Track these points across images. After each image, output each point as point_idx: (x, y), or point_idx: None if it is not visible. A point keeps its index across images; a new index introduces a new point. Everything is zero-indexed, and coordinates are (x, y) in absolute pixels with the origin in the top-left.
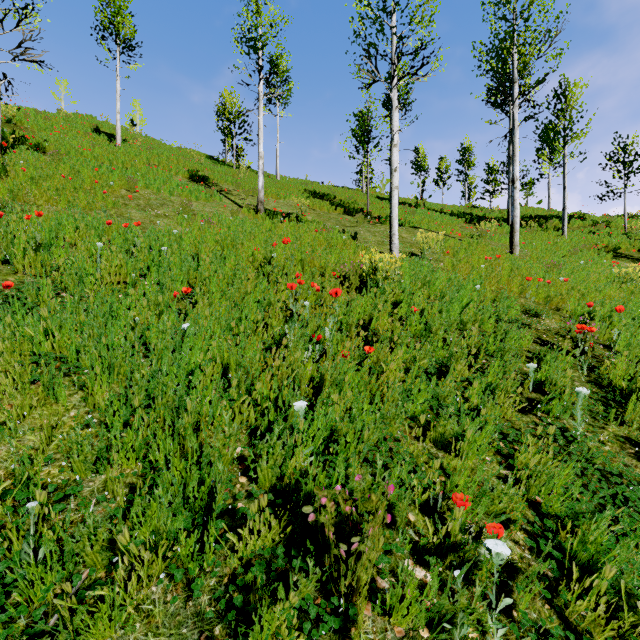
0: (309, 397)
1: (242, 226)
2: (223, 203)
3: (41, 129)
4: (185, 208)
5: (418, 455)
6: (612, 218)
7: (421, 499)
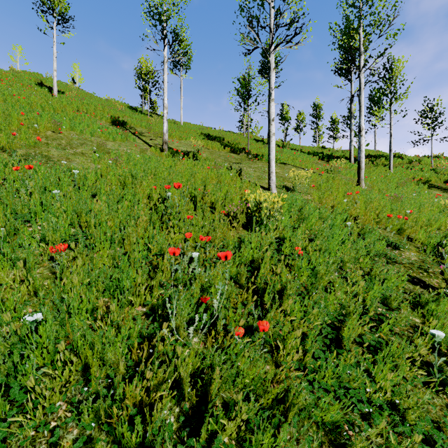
0: (192, 401)
1: (146, 163)
2: (136, 143)
3: None
4: (100, 147)
5: None
6: (422, 158)
7: None
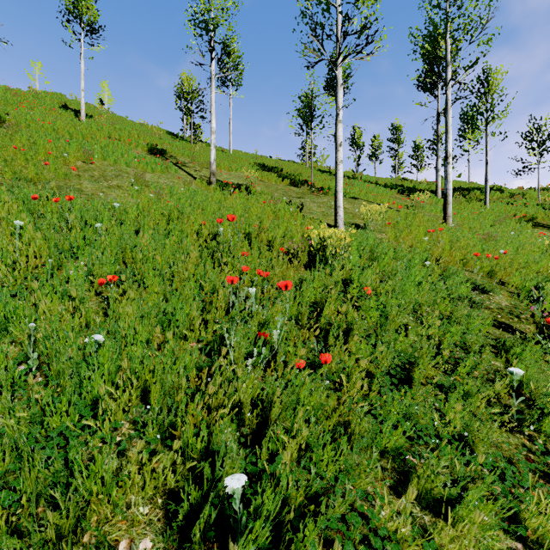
0: (252, 426)
1: (192, 197)
2: (178, 175)
3: (8, 104)
4: (138, 179)
5: (404, 539)
6: (526, 190)
7: None
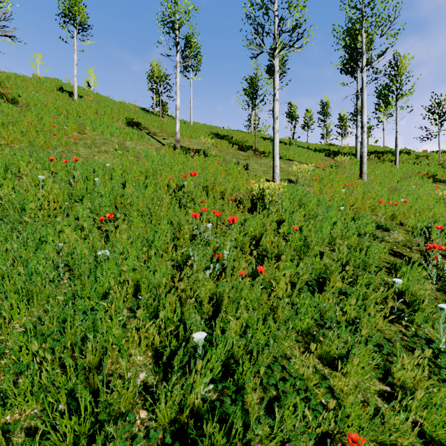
0: (209, 313)
1: (162, 159)
2: (150, 142)
3: (18, 88)
4: (120, 146)
5: (308, 378)
6: (429, 153)
7: (315, 432)
